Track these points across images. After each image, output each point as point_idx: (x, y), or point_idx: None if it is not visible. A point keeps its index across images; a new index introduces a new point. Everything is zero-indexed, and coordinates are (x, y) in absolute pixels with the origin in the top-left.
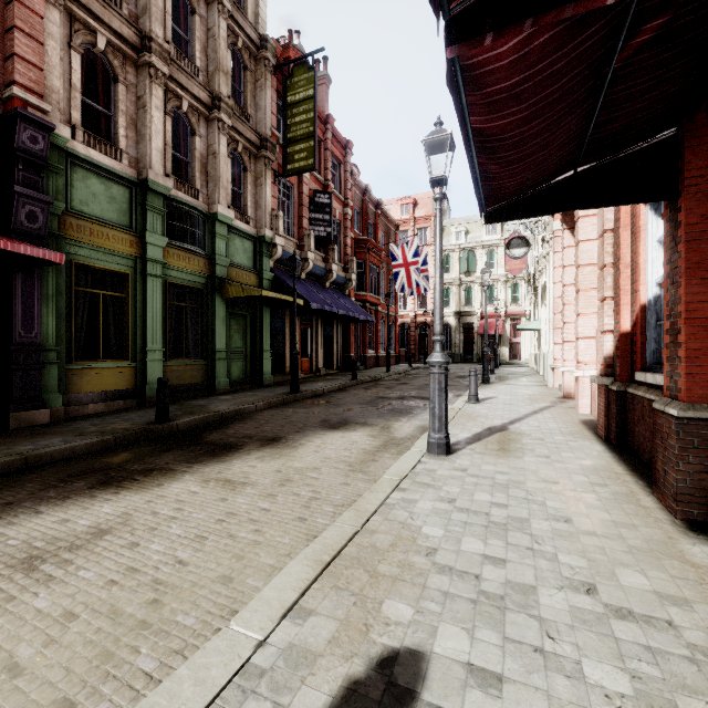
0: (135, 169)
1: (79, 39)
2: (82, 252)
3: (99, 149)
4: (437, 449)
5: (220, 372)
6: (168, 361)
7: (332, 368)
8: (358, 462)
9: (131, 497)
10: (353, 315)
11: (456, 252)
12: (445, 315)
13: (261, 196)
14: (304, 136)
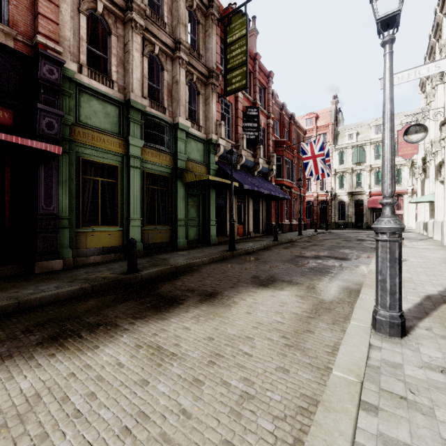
0: (123, 94)
1: (85, 5)
2: (87, 151)
3: (98, 81)
4: (389, 329)
5: (180, 234)
6: (145, 226)
7: (258, 232)
8: (293, 333)
9: (60, 364)
10: (274, 194)
11: (349, 149)
12: (340, 195)
13: (209, 111)
14: (239, 65)
